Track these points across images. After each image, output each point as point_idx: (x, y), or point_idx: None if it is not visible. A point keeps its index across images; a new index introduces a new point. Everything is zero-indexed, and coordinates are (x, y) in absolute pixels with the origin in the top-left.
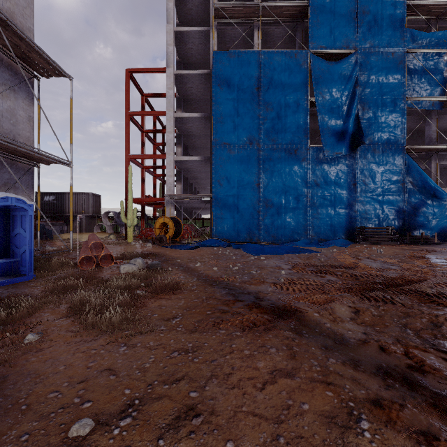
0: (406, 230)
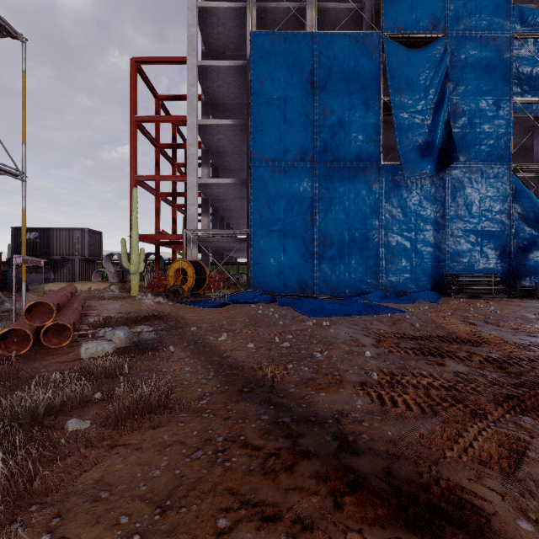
0: (512, 278)
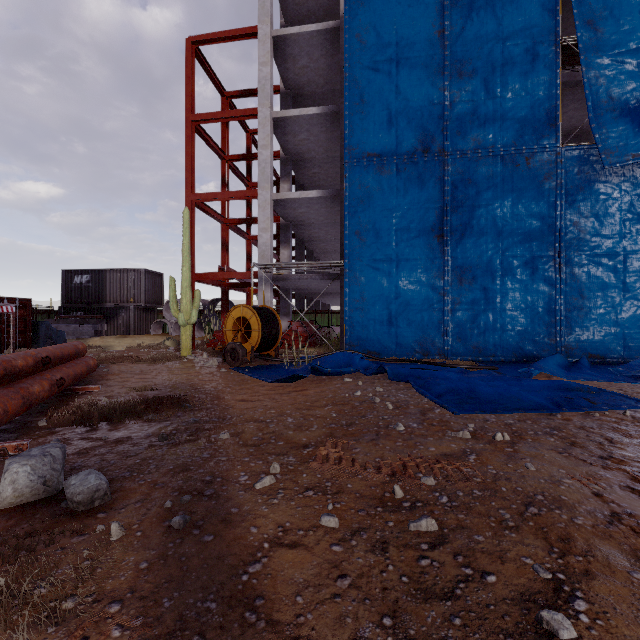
0: None
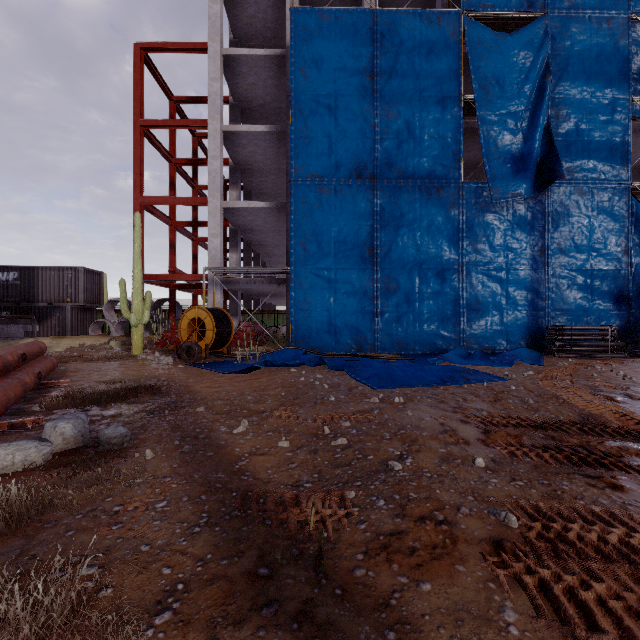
0: (631, 331)
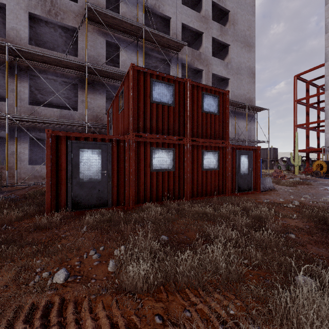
0: None
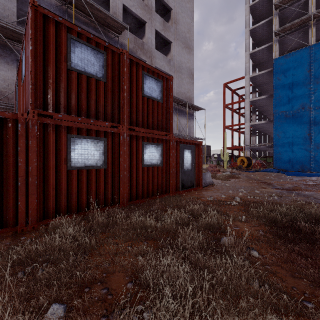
0: None
